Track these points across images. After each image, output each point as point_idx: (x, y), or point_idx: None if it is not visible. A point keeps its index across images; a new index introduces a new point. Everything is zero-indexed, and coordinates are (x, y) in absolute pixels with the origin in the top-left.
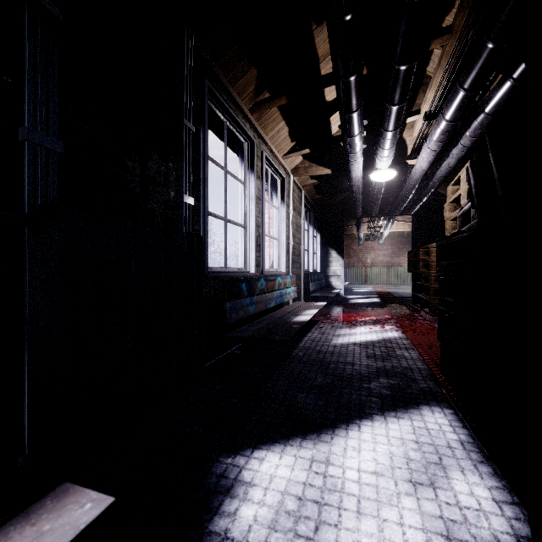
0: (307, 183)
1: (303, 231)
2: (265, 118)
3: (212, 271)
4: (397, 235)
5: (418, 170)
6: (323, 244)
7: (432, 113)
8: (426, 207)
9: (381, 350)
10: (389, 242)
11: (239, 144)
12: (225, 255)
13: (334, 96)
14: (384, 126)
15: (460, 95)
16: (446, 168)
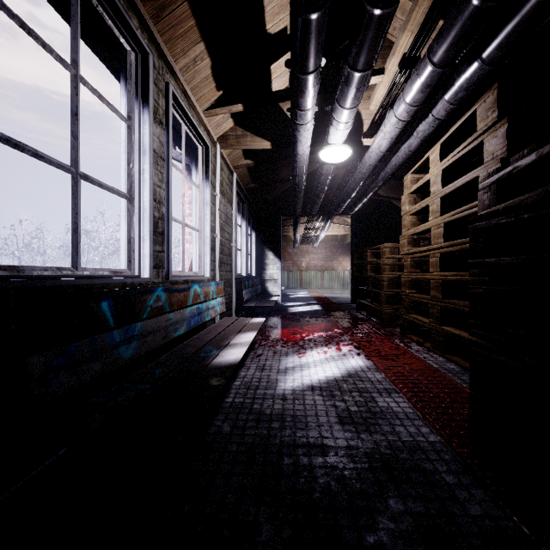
0: (240, 163)
1: (235, 225)
2: (169, 21)
3: (16, 275)
4: (331, 239)
5: (375, 152)
6: (258, 244)
7: (413, 55)
8: (365, 207)
9: (355, 399)
10: (323, 246)
11: (121, 55)
12: (74, 243)
13: (278, 29)
14: (352, 60)
15: (469, 9)
16: (405, 153)
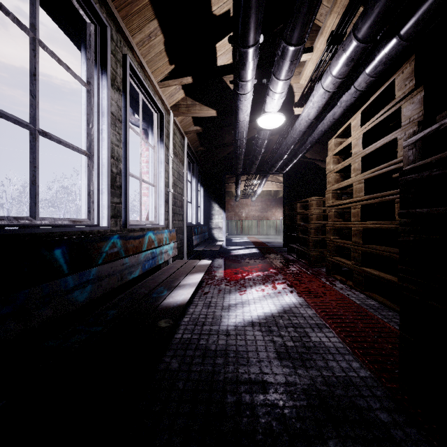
0: (190, 129)
1: (186, 181)
2: None
3: None
4: (266, 194)
5: (305, 119)
6: (206, 198)
7: (339, 32)
8: (295, 167)
9: (290, 334)
10: (259, 200)
11: (81, 27)
12: (32, 194)
13: (222, 11)
14: (287, 35)
15: None
16: (330, 120)
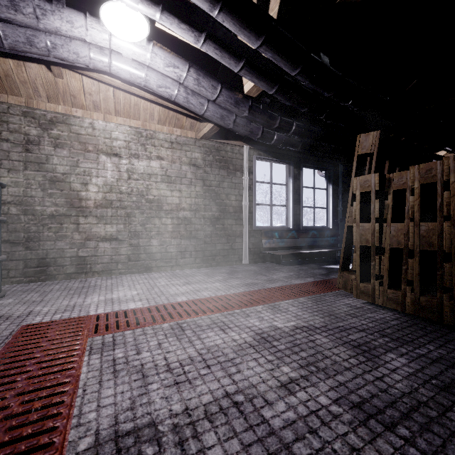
0: None
1: None
2: None
3: None
4: None
5: None
6: None
7: None
8: None
9: None
10: None
11: None
12: None
13: None
14: None
15: None
16: None
